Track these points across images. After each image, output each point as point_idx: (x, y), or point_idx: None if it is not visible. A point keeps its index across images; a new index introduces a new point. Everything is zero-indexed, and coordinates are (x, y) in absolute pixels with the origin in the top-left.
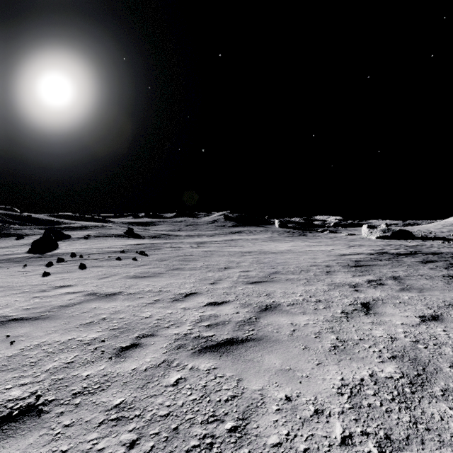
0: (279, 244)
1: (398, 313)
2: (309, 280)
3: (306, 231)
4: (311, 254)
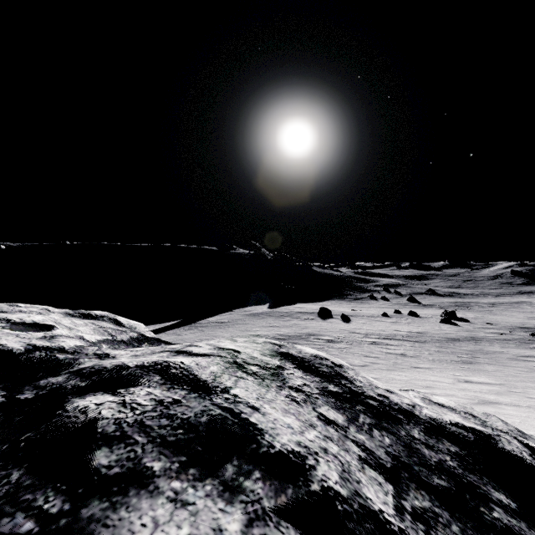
0: None
1: None
2: None
3: None
4: None
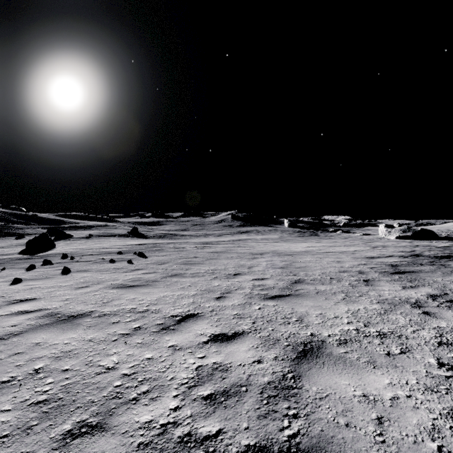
0: (293, 245)
1: None
2: (348, 294)
3: (317, 231)
4: (334, 256)
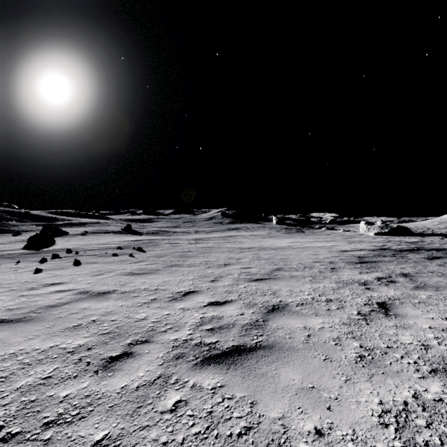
0: (278, 240)
1: (422, 315)
2: (315, 277)
3: (303, 228)
4: (312, 250)
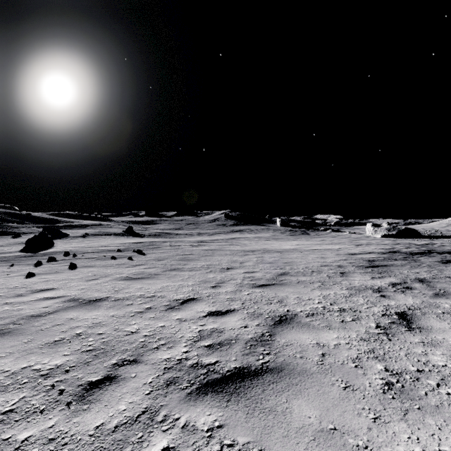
0: (283, 243)
1: (450, 329)
2: (324, 283)
3: (308, 230)
4: (319, 253)
